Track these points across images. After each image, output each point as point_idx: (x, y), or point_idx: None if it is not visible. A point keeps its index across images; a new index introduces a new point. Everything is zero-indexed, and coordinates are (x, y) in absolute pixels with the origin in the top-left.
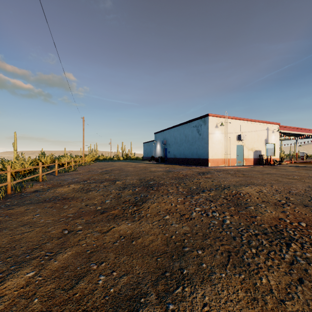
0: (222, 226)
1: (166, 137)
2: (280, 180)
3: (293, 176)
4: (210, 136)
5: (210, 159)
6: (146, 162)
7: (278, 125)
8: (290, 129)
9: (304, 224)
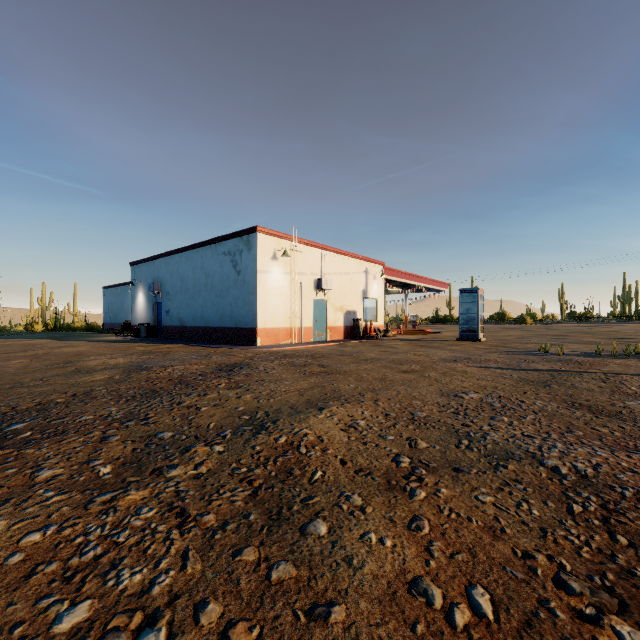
0: None
1: (162, 276)
2: (389, 376)
3: (410, 364)
4: (260, 278)
5: (261, 330)
6: (103, 338)
7: (382, 266)
8: (399, 275)
9: (487, 606)
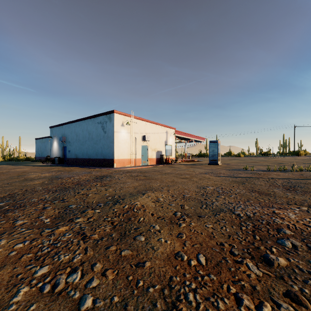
0: None
1: (66, 133)
2: (175, 180)
3: (185, 175)
4: (116, 135)
5: (116, 160)
6: (36, 164)
7: (174, 130)
8: (182, 134)
9: (204, 260)
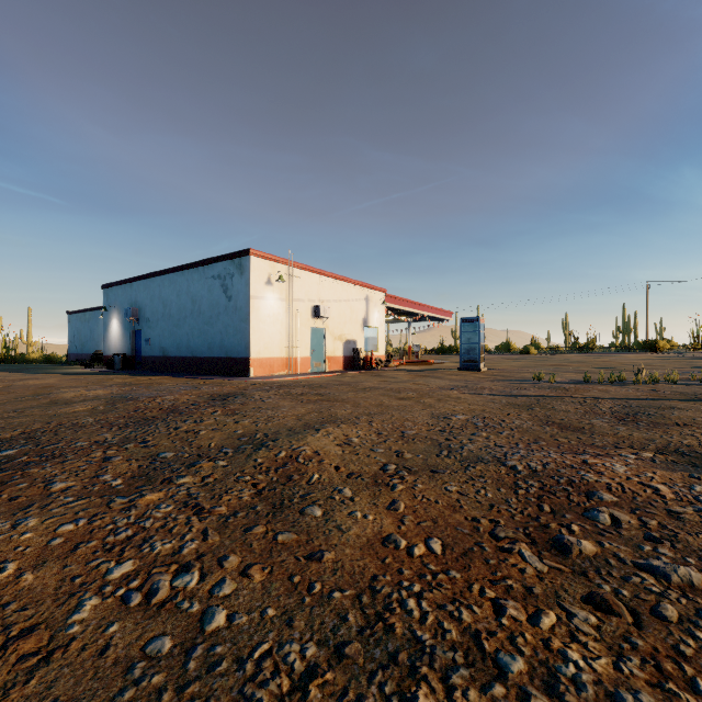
0: (182, 666)
1: (140, 300)
2: (386, 403)
3: (407, 392)
4: (254, 304)
5: (255, 360)
6: (70, 370)
7: (383, 293)
8: (401, 302)
9: (439, 547)
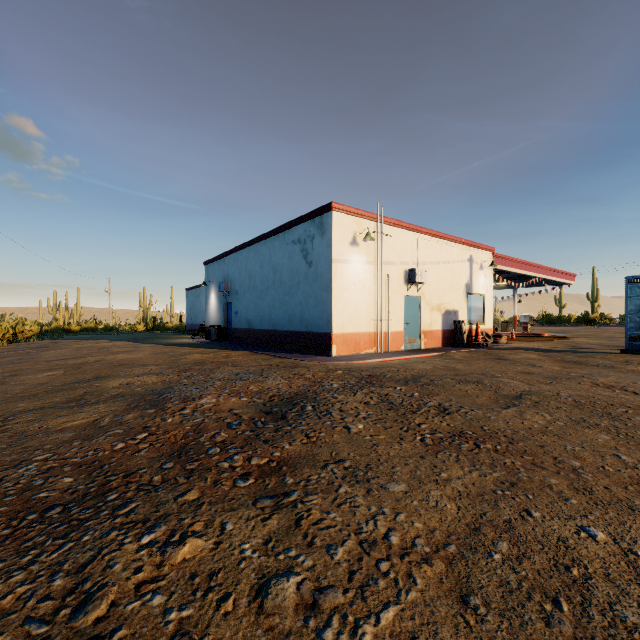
0: None
1: (231, 274)
2: None
3: (636, 418)
4: (336, 269)
5: (337, 335)
6: (176, 341)
7: (490, 252)
8: (511, 263)
9: None
